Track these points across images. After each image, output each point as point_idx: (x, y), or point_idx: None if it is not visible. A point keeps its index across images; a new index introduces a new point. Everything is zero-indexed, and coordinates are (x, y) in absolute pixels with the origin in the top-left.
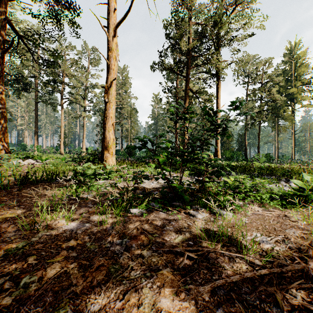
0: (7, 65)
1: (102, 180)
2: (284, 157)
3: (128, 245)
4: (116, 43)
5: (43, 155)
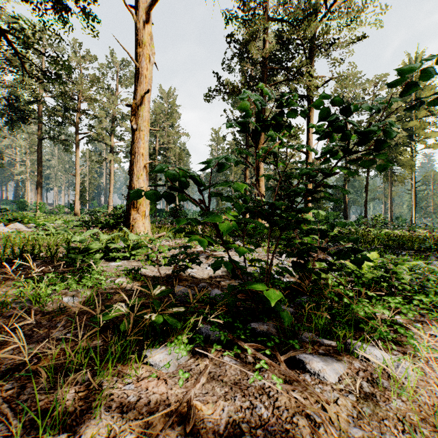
0: None
1: (118, 262)
2: (400, 219)
3: None
4: (151, 34)
5: (41, 217)
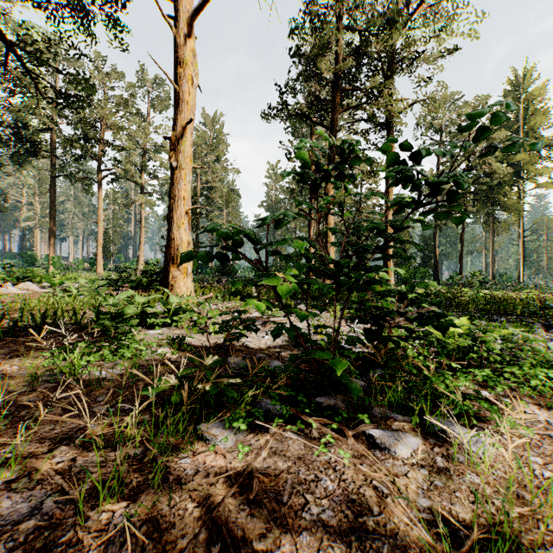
0: None
1: (158, 329)
2: (504, 277)
3: None
4: (194, 51)
5: (57, 275)
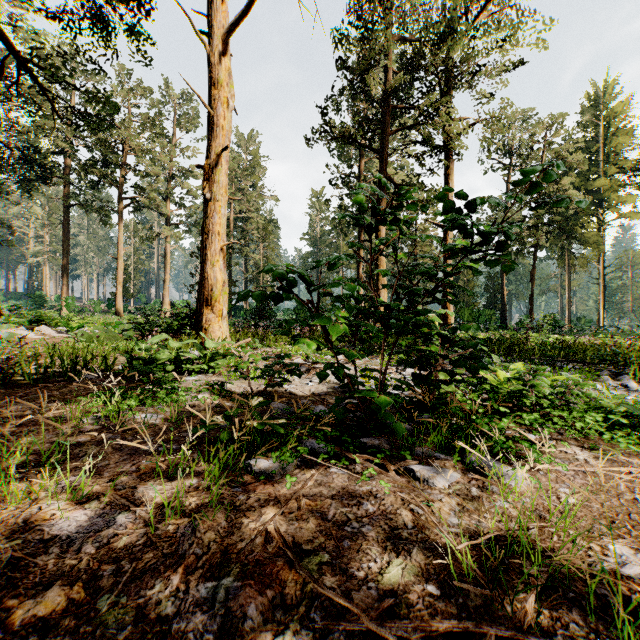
0: (0, 127)
1: (194, 375)
2: (582, 321)
3: (234, 607)
4: (230, 70)
5: (74, 318)
